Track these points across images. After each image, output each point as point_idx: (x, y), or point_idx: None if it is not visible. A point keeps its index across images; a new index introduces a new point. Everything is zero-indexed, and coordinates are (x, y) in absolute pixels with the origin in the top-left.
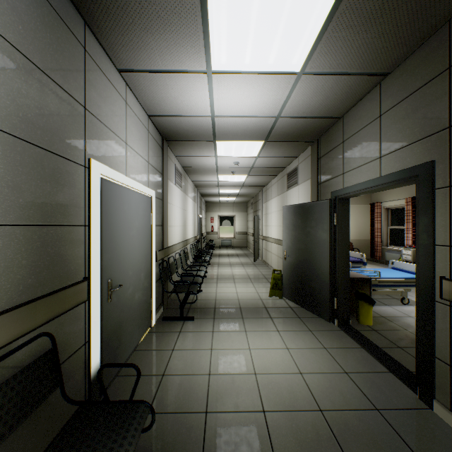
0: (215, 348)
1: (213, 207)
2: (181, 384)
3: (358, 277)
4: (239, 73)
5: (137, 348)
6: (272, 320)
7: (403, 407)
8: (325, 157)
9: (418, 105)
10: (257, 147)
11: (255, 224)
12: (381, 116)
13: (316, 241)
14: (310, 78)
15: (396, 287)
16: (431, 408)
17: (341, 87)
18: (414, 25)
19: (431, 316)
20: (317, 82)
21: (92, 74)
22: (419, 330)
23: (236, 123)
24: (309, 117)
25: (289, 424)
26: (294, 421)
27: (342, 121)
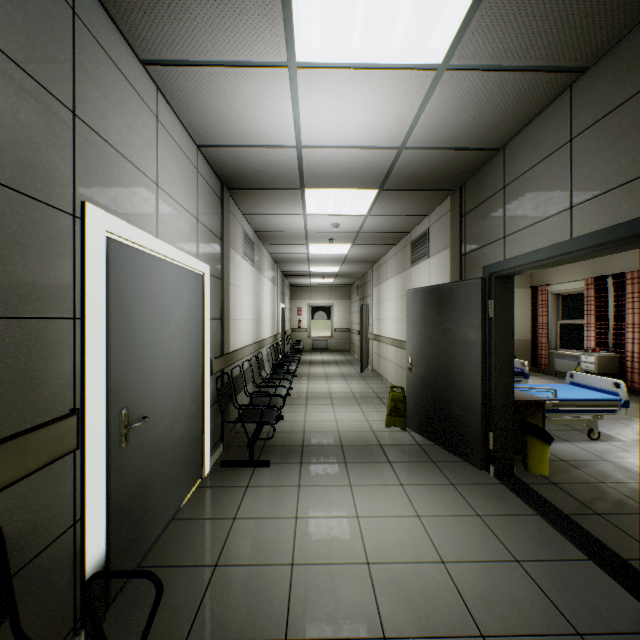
0: (303, 515)
1: (301, 293)
2: (245, 583)
3: (524, 398)
4: (342, 67)
5: (177, 516)
6: (392, 466)
7: (623, 630)
8: (474, 213)
9: None
10: (367, 200)
11: (362, 317)
12: (572, 140)
13: (460, 343)
14: (457, 76)
15: (581, 413)
16: None
17: (506, 95)
18: None
19: None
20: (468, 85)
21: (90, 58)
22: None
23: (336, 158)
24: (451, 149)
25: None
26: None
27: (502, 155)
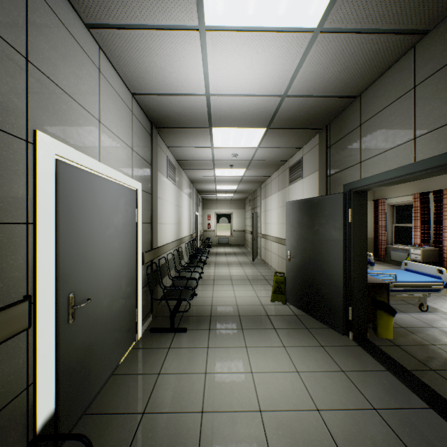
0: (210, 371)
1: (210, 205)
2: (165, 428)
3: (374, 281)
4: (240, 30)
5: (115, 371)
6: (277, 331)
7: None
8: (337, 145)
9: None
10: (258, 136)
11: (253, 221)
12: (415, 87)
13: (326, 240)
14: (329, 37)
15: (414, 292)
16: None
17: (365, 53)
18: None
19: None
20: (336, 45)
21: (41, 17)
22: None
23: (235, 104)
24: (321, 96)
25: None
26: None
27: (359, 101)
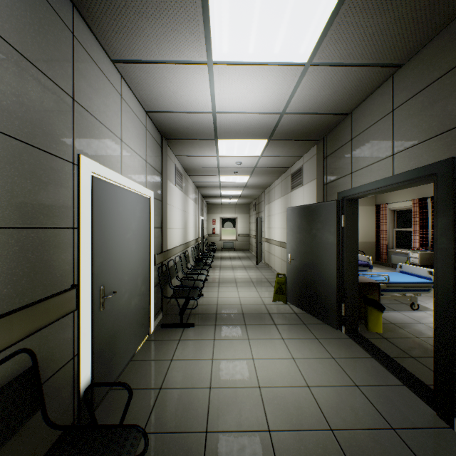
0: (217, 358)
1: (215, 209)
2: (180, 399)
3: (366, 281)
4: (242, 64)
5: (133, 358)
6: (277, 327)
7: (421, 426)
8: (332, 156)
9: (436, 97)
10: (260, 146)
11: (257, 226)
12: (393, 110)
13: (323, 244)
14: (318, 69)
15: (405, 291)
16: (452, 427)
17: (351, 80)
18: (434, 8)
19: (451, 327)
20: (325, 75)
21: (82, 63)
22: (437, 342)
23: (239, 120)
24: (316, 113)
25: (297, 446)
26: (302, 443)
27: (350, 118)
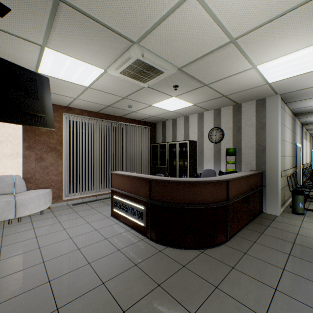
0: None
1: None
2: None
3: None
4: None
5: None
6: None
7: None
8: None
9: None
10: None
11: None
12: None
13: None
14: None
15: None
16: None
17: None
18: None
19: None
20: None
21: (295, 125)
22: None
23: None
24: None
25: None
26: None
27: None
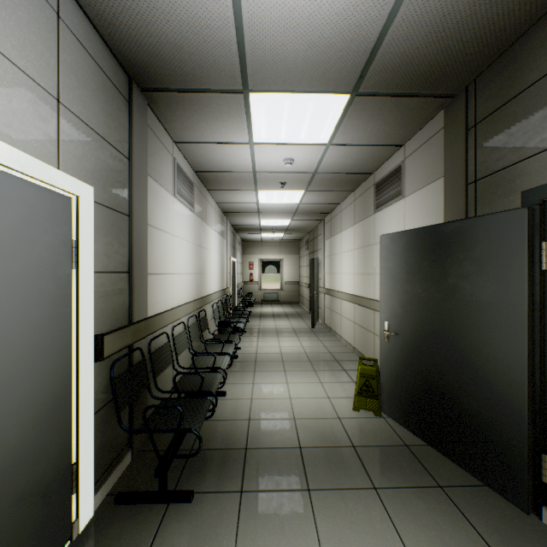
0: None
1: (253, 248)
2: None
3: None
4: None
5: None
6: (382, 499)
7: None
8: (498, 116)
9: None
10: (332, 116)
11: (314, 270)
12: None
13: (480, 308)
14: None
15: None
16: None
17: None
18: None
19: None
20: None
21: None
22: None
23: (296, 11)
24: None
25: None
26: None
27: None
